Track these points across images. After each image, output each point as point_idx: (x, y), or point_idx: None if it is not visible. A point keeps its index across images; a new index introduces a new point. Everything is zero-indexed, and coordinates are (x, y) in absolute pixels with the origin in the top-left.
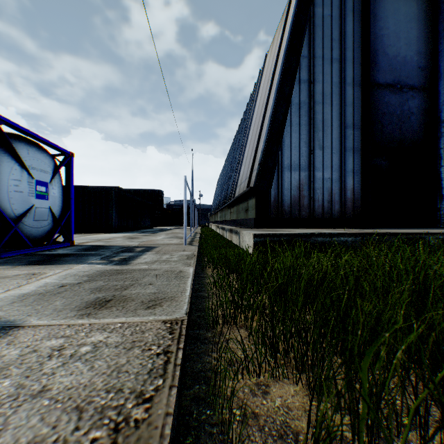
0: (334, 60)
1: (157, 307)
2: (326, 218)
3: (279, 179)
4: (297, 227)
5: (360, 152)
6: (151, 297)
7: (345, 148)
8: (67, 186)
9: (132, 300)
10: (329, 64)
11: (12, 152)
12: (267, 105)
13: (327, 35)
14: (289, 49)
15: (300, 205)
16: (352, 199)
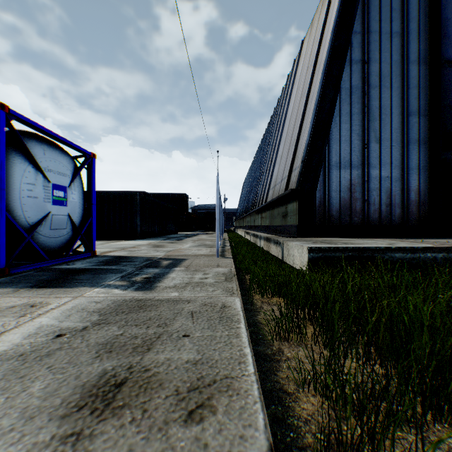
0: (394, 34)
1: (205, 415)
2: (384, 225)
3: (326, 179)
4: (348, 235)
5: (427, 145)
6: (191, 377)
7: (407, 140)
8: (88, 190)
9: (159, 385)
10: (387, 40)
11: (24, 152)
12: (309, 93)
13: (384, 5)
14: (338, 25)
15: (351, 210)
16: (417, 202)
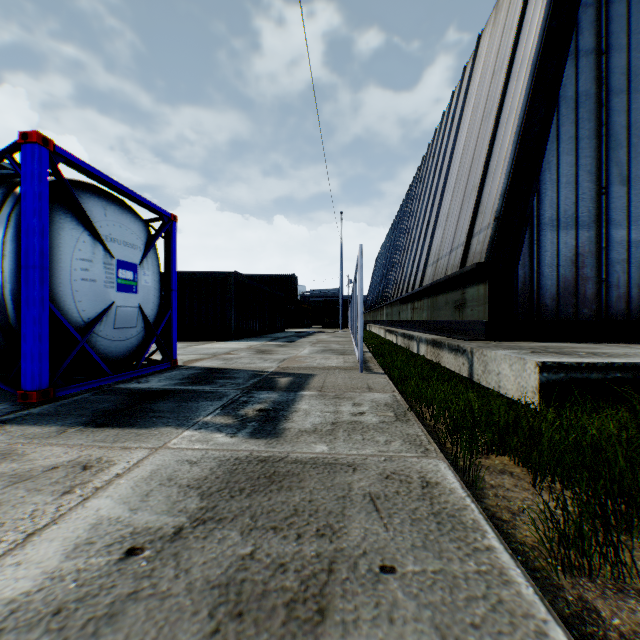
0: None
1: None
2: (635, 322)
3: (534, 246)
4: (572, 338)
5: None
6: None
7: None
8: (166, 270)
9: None
10: None
11: (77, 212)
12: (500, 111)
13: None
14: None
15: (576, 296)
16: None
